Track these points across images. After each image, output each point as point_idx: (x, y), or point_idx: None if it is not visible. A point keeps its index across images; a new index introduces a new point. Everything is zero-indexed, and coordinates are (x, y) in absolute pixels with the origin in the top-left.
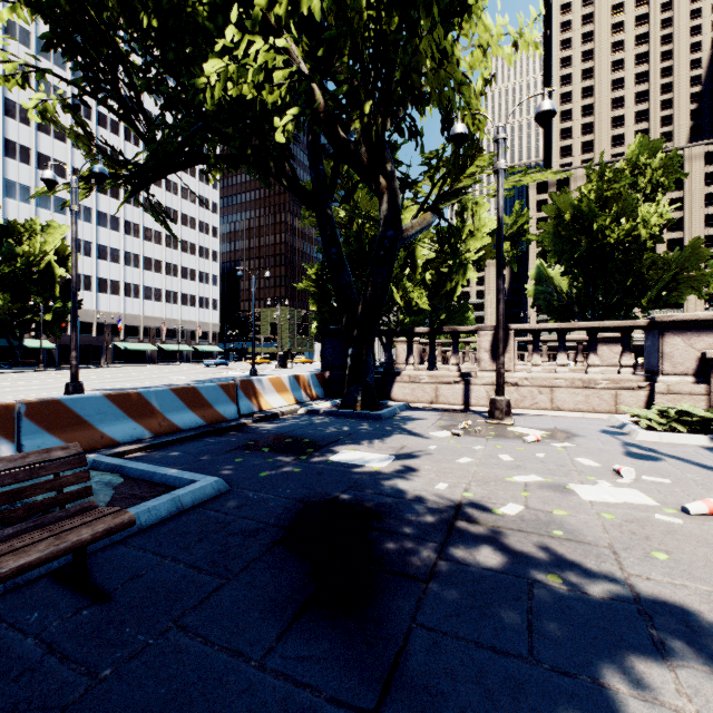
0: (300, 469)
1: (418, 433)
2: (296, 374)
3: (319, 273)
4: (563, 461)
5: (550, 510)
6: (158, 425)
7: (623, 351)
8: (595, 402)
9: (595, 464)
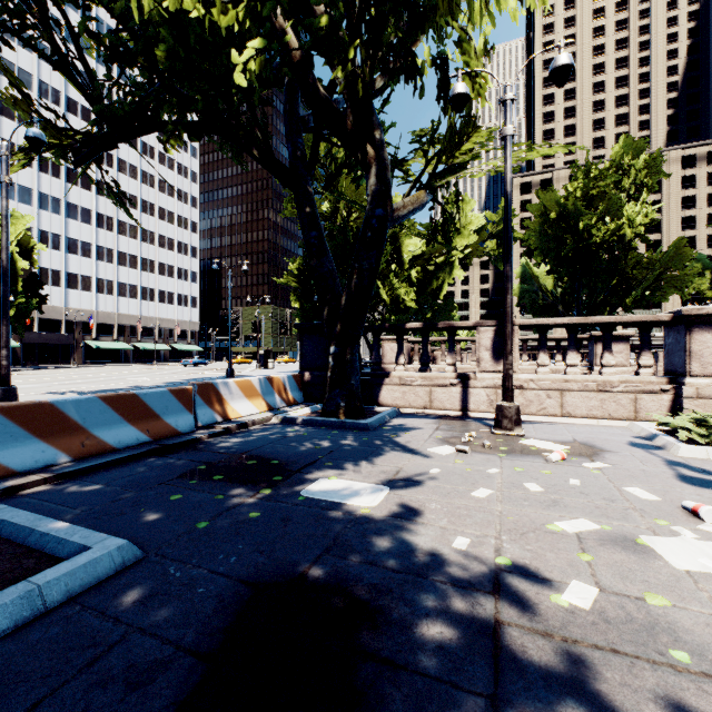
0: (258, 513)
1: (414, 450)
2: (270, 376)
3: (301, 268)
4: (609, 492)
5: (640, 595)
6: (80, 444)
7: (642, 349)
8: (611, 408)
9: (653, 496)
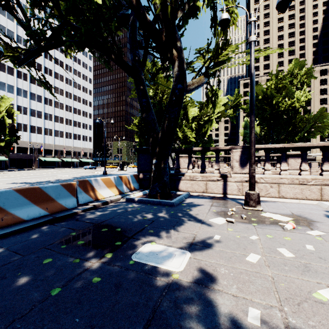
0: (99, 278)
1: (202, 220)
2: (121, 176)
3: (139, 122)
4: None
5: None
6: (0, 219)
7: (324, 161)
8: (307, 193)
9: None
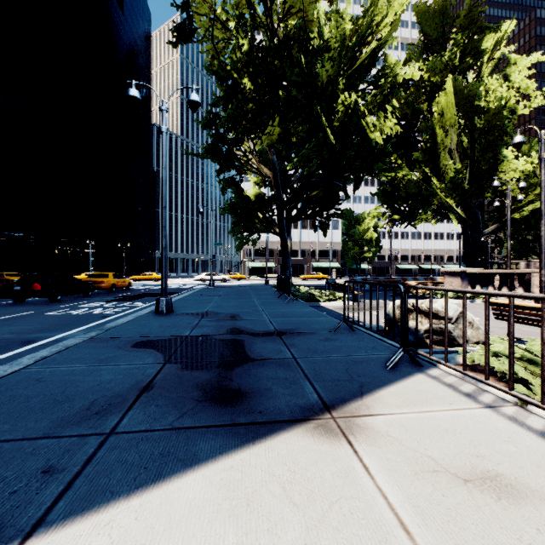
0: None
1: None
2: None
3: None
4: None
5: None
6: None
7: None
8: None
9: None
